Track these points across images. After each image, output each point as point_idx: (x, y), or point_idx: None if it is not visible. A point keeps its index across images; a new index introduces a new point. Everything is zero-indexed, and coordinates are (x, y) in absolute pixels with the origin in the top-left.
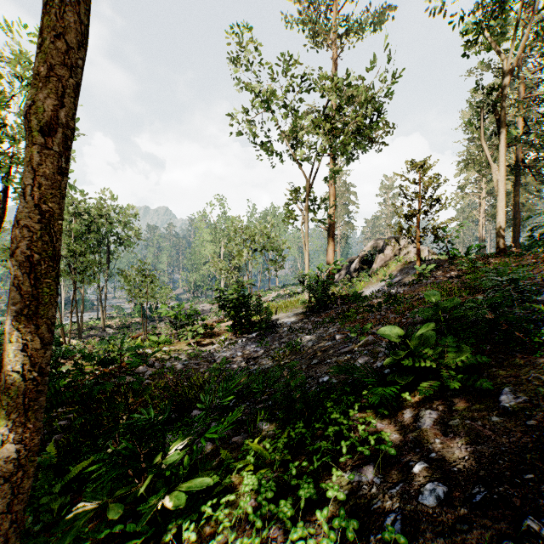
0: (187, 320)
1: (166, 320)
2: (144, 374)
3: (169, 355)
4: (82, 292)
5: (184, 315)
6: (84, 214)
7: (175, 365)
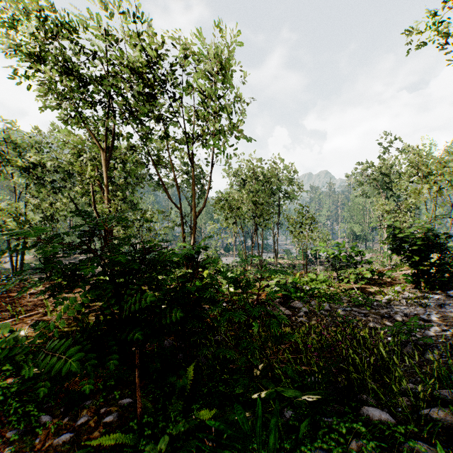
0: (348, 261)
1: (325, 265)
2: (299, 310)
3: (327, 296)
4: (261, 236)
5: (345, 255)
6: (262, 176)
7: (334, 309)
